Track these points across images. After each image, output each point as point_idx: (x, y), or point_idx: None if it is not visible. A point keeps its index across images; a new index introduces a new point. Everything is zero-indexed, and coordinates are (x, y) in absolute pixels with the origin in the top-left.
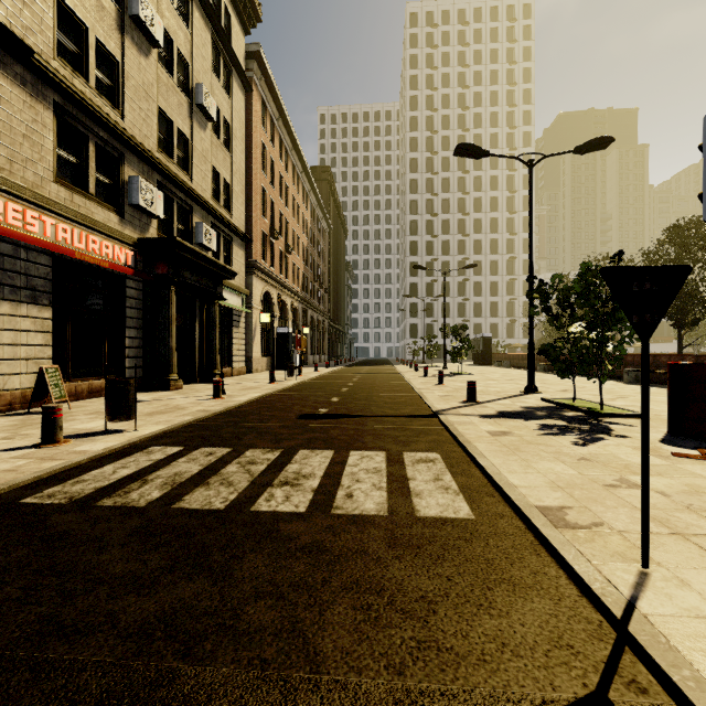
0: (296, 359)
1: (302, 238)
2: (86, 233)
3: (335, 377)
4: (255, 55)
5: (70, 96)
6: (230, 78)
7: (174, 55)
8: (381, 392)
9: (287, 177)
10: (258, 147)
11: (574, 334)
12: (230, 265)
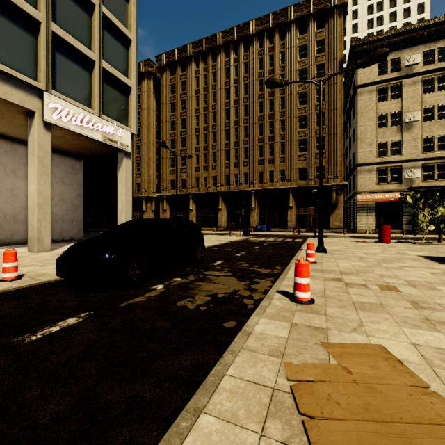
0: None
1: None
2: (384, 193)
3: None
4: None
5: (379, 164)
6: None
7: (435, 110)
8: None
9: None
10: None
11: None
12: None
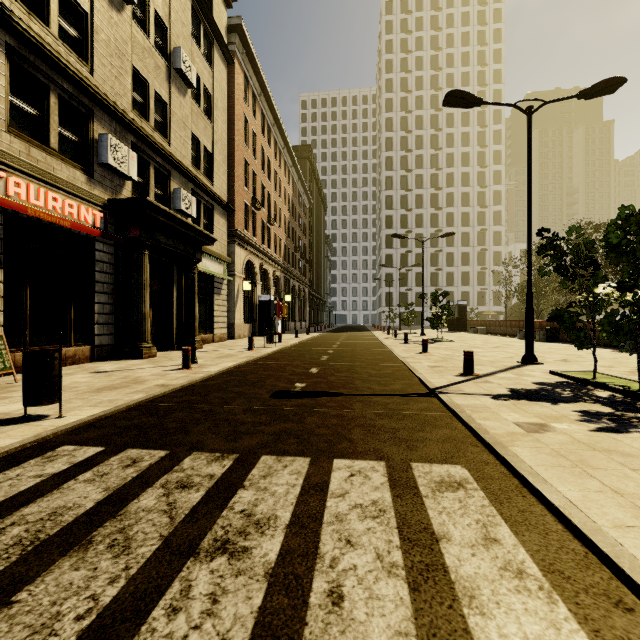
0: (275, 325)
1: (284, 211)
2: (45, 189)
3: (315, 344)
4: (237, 29)
5: (24, 38)
6: (211, 49)
7: (151, 16)
8: (363, 361)
9: (269, 151)
10: (240, 119)
11: (594, 297)
12: (211, 233)
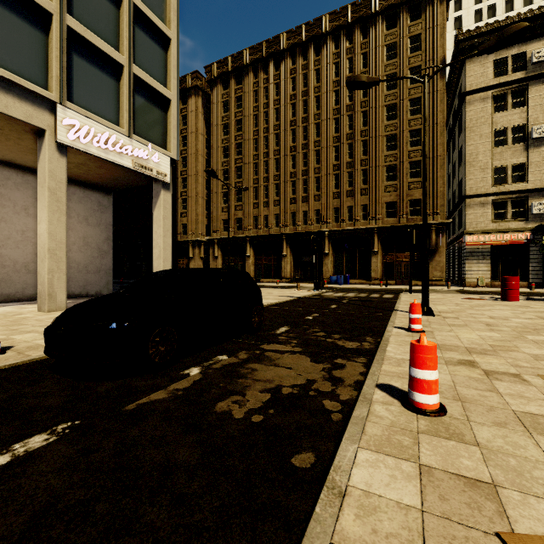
0: None
1: None
2: (503, 234)
3: None
4: None
5: (495, 195)
6: None
7: None
8: None
9: None
10: None
11: None
12: None
